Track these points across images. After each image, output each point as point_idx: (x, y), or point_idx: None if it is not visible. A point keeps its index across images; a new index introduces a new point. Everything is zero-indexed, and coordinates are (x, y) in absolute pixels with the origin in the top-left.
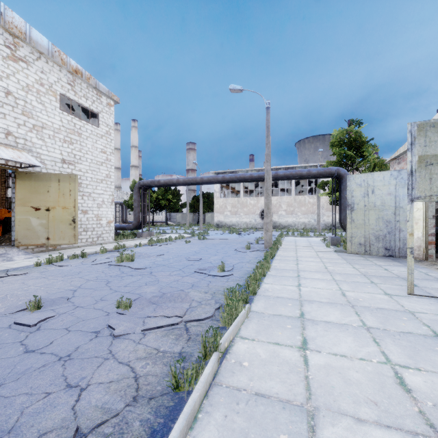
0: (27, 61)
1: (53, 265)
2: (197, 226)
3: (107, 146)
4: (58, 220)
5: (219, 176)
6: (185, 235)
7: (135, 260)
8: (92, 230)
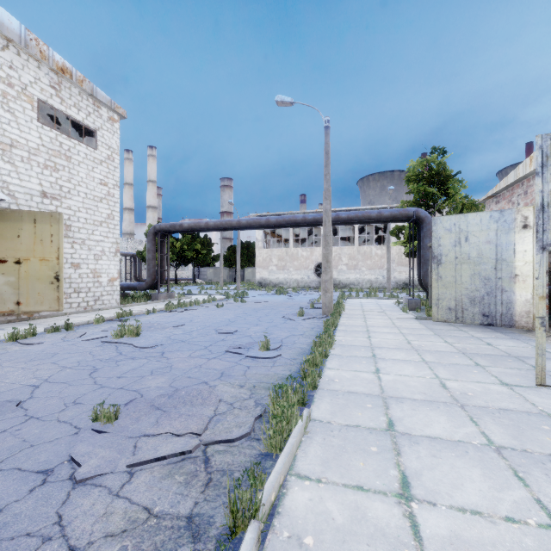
0: None
1: (18, 342)
2: (234, 284)
3: (109, 175)
4: (33, 276)
5: (262, 218)
6: (218, 296)
7: (143, 334)
8: (87, 290)
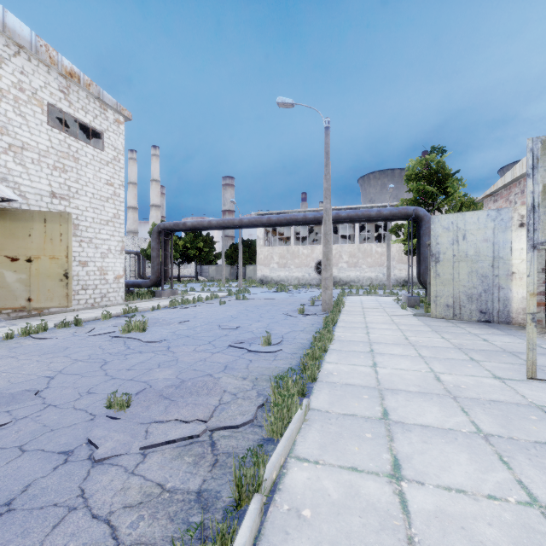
0: None
1: (31, 337)
2: (235, 282)
3: (115, 176)
4: (44, 274)
5: (263, 217)
6: (220, 293)
7: (149, 329)
8: (94, 287)
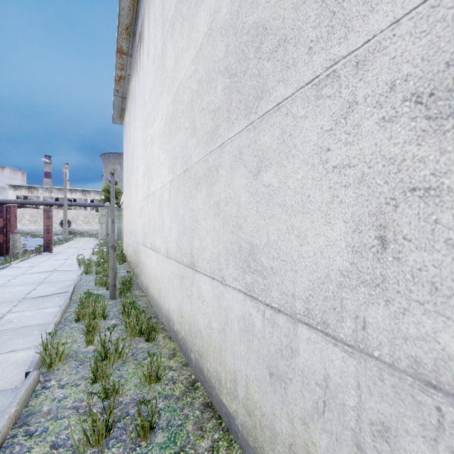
0: None
1: None
2: None
3: None
4: None
5: (31, 201)
6: None
7: None
8: None
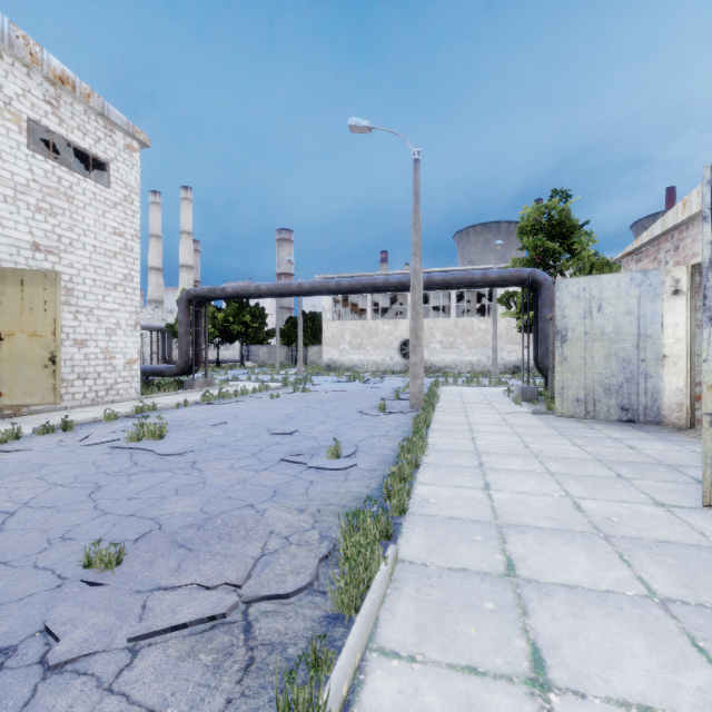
0: None
1: None
2: (294, 368)
3: (126, 223)
4: (20, 358)
5: (330, 281)
6: (272, 383)
7: (169, 435)
8: (96, 376)
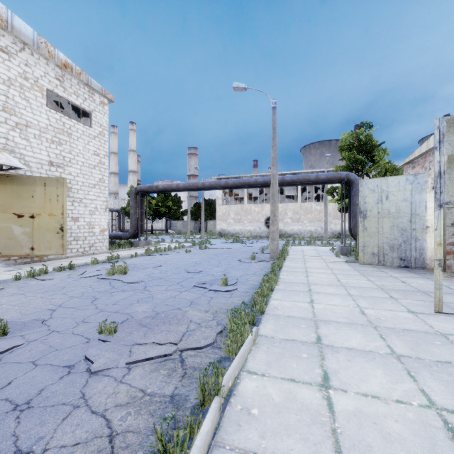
0: (8, 52)
1: (34, 278)
2: (199, 234)
3: (101, 148)
4: (44, 228)
5: (222, 181)
6: (186, 244)
7: (129, 272)
8: (84, 239)
